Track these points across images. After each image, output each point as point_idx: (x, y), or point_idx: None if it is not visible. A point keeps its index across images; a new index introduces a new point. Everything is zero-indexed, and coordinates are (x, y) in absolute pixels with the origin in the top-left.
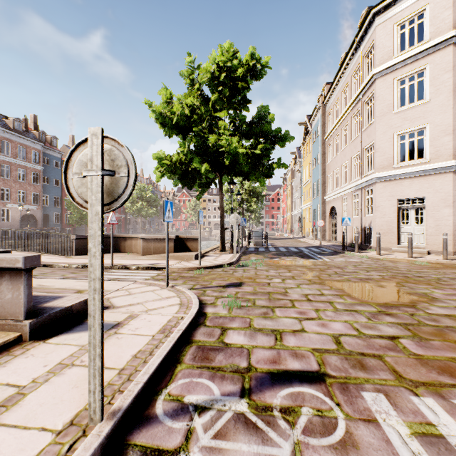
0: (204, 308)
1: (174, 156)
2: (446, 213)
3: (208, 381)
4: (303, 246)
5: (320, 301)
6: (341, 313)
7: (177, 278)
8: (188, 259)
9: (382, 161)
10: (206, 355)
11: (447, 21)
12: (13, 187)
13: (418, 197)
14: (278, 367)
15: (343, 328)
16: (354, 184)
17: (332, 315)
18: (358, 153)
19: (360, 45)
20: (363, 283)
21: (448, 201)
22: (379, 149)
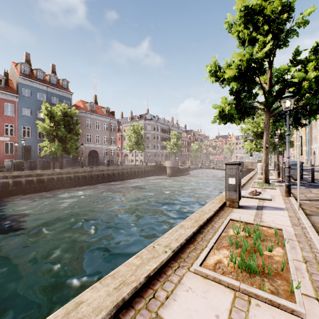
0: None
1: None
2: None
3: None
4: None
5: None
6: None
7: None
8: None
9: None
10: None
11: None
12: None
13: None
14: None
15: None
16: (318, 144)
17: None
18: None
19: None
20: None
21: None
22: None
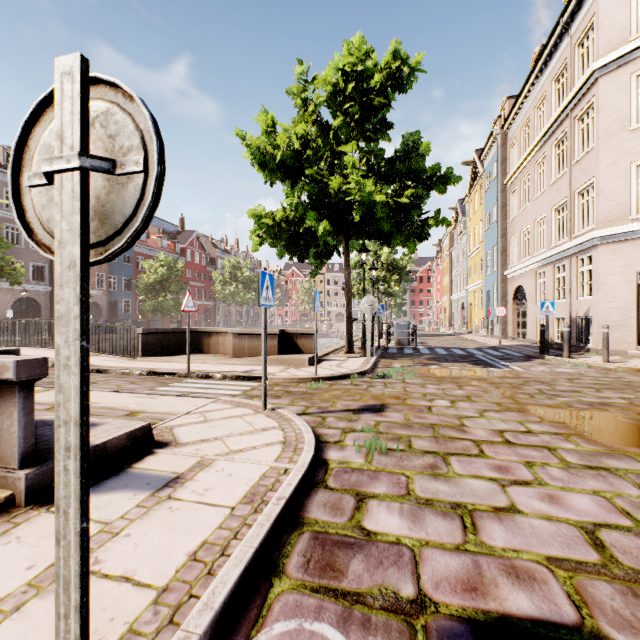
0: (323, 451)
1: (279, 212)
2: None
3: (335, 633)
4: (472, 347)
5: (531, 446)
6: (580, 474)
7: (280, 395)
8: (298, 365)
9: (610, 210)
10: (330, 557)
11: None
12: None
13: None
14: (484, 604)
15: (596, 509)
16: (558, 250)
17: (563, 478)
18: (564, 200)
19: (568, 29)
20: (598, 413)
21: None
22: (604, 191)
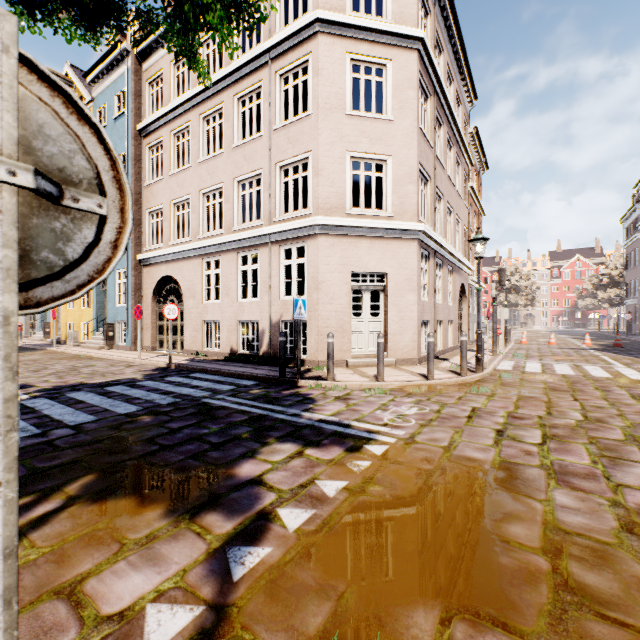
0: None
1: None
2: (411, 300)
3: None
4: (138, 376)
5: None
6: None
7: None
8: None
9: (330, 196)
10: None
11: (413, 12)
12: None
13: (380, 271)
14: None
15: None
16: (254, 233)
17: None
18: (256, 172)
19: None
20: None
21: (413, 282)
22: (324, 172)
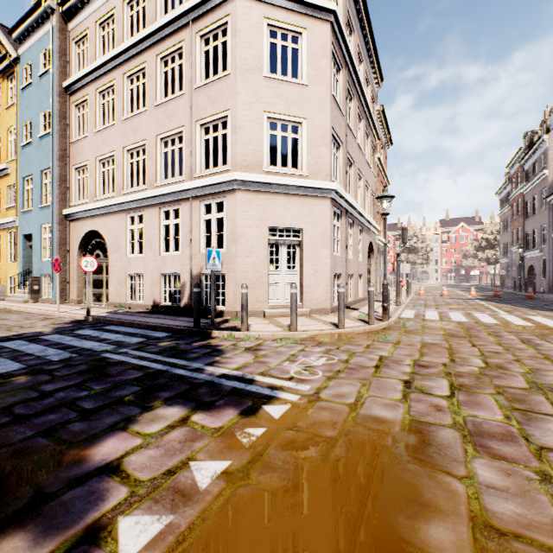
0: None
1: None
2: (324, 254)
3: None
4: (47, 329)
5: None
6: None
7: None
8: None
9: (248, 153)
10: None
11: None
12: None
13: (296, 227)
14: None
15: None
16: (175, 188)
17: None
18: (178, 130)
19: None
20: None
21: (326, 238)
22: (242, 130)
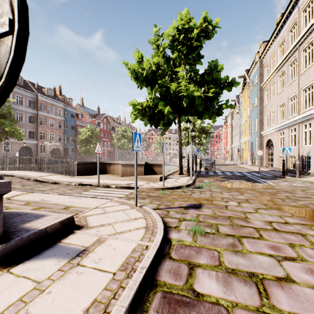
0: (168, 233)
1: (144, 103)
2: None
3: None
4: (244, 171)
5: (290, 232)
6: None
7: (145, 197)
8: (154, 180)
9: None
10: (174, 313)
11: None
12: (47, 131)
13: None
14: None
15: None
16: (291, 120)
17: None
18: (294, 94)
19: (297, 3)
20: None
21: None
22: None
